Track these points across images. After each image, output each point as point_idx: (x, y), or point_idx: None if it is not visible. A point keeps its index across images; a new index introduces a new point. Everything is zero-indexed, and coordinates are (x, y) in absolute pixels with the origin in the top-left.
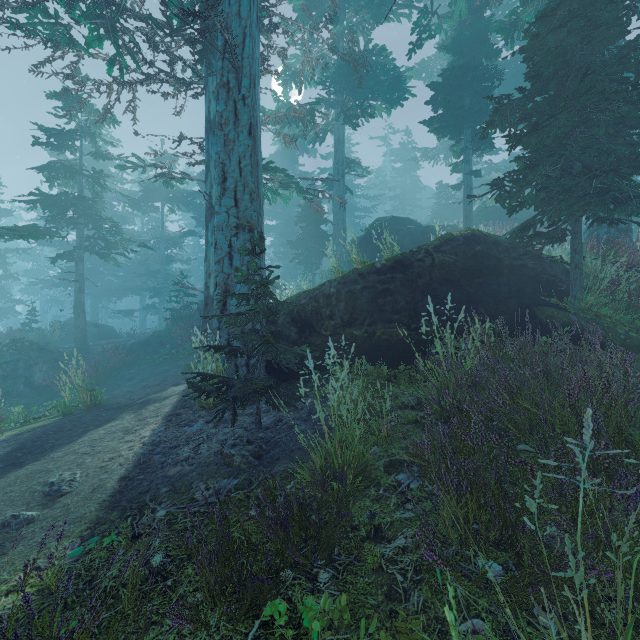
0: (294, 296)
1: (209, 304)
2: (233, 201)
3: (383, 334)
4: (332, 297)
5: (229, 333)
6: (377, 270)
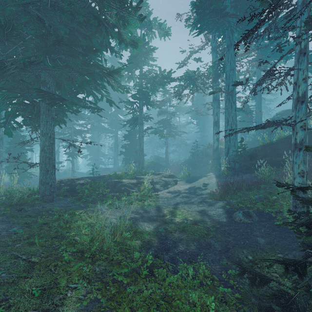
0: (248, 150)
1: (214, 151)
2: (230, 127)
3: (275, 159)
4: (260, 150)
5: (229, 159)
6: (273, 143)
